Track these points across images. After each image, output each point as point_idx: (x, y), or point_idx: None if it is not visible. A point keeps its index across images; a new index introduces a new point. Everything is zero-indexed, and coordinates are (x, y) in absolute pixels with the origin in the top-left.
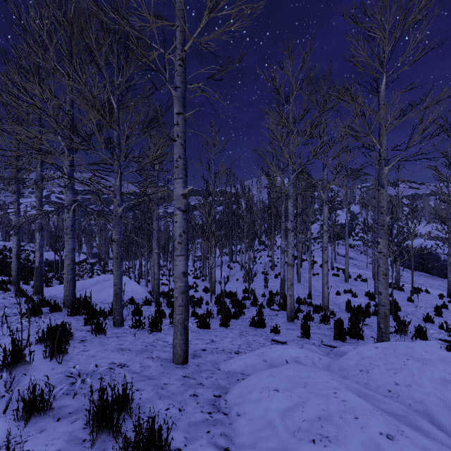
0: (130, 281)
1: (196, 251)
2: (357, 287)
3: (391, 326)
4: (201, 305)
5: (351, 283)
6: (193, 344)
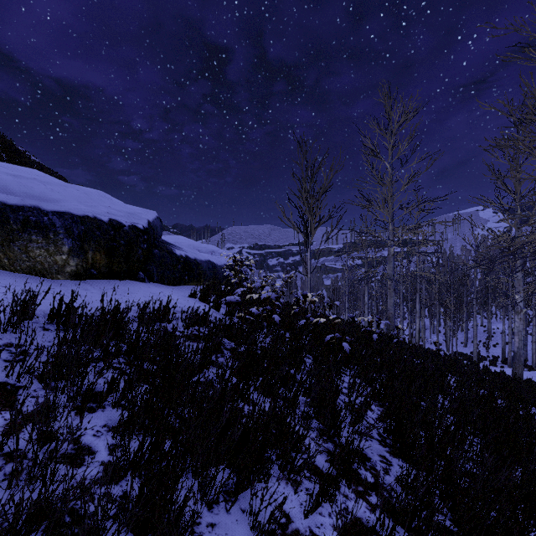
0: None
1: None
2: None
3: None
4: None
5: None
6: None
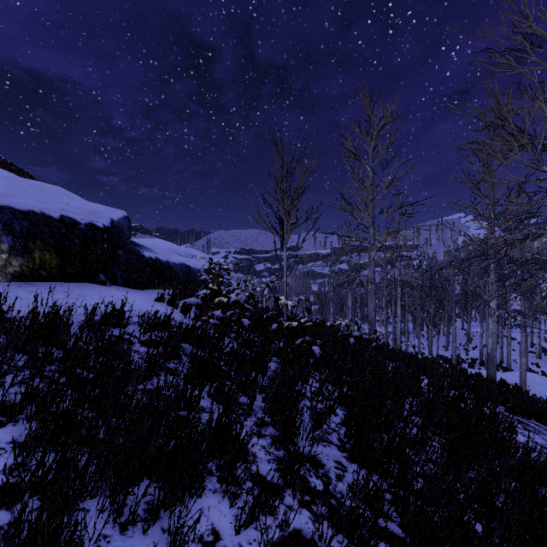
0: None
1: None
2: None
3: None
4: None
5: (544, 360)
6: None
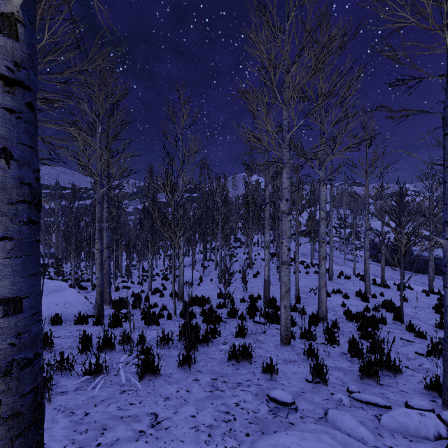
0: (66, 288)
1: (168, 250)
2: (343, 286)
3: (412, 341)
4: (161, 319)
5: (335, 281)
6: (105, 445)
